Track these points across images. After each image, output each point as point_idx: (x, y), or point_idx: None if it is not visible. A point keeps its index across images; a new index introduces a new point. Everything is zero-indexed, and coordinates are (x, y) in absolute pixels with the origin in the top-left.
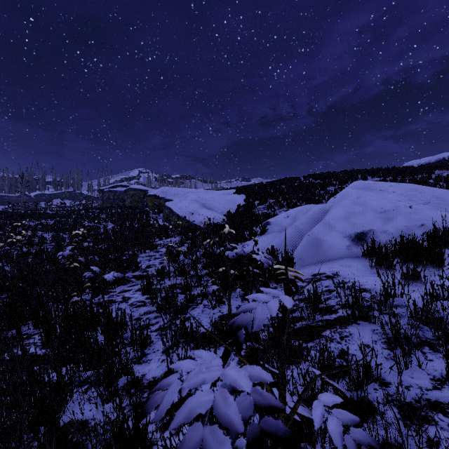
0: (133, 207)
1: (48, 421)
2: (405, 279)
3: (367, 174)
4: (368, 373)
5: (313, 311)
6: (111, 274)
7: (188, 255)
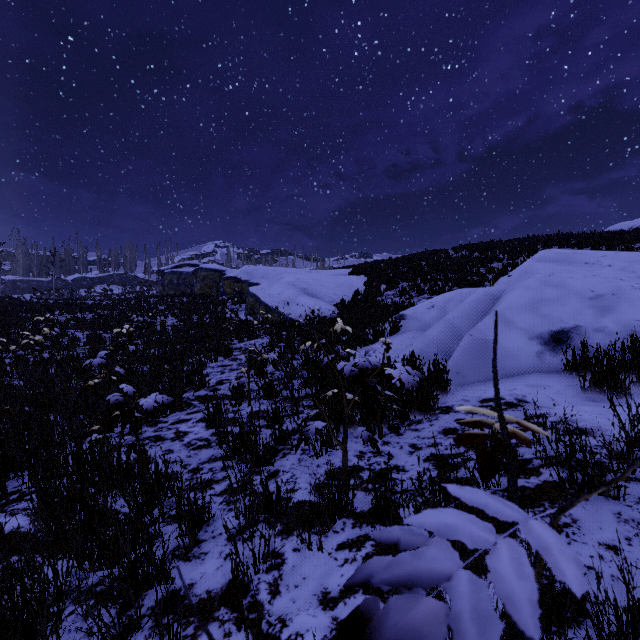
0: (205, 295)
1: None
2: None
3: (551, 243)
4: (638, 622)
5: None
6: (152, 398)
7: (279, 366)
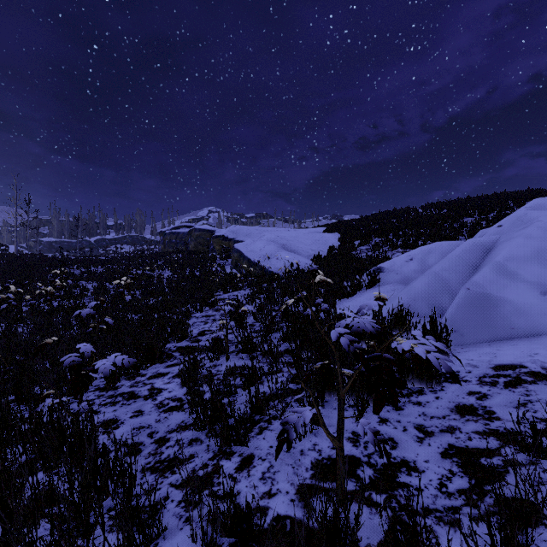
0: (198, 251)
1: None
2: None
3: (521, 199)
4: None
5: None
6: (111, 360)
7: (259, 318)
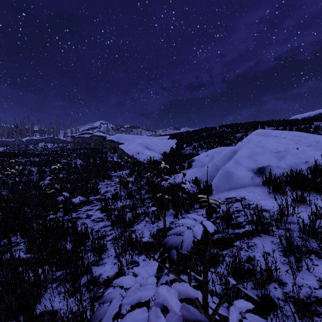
0: (96, 148)
1: (25, 314)
2: (295, 202)
3: (264, 124)
4: (269, 275)
5: (226, 226)
6: (78, 198)
7: (135, 184)
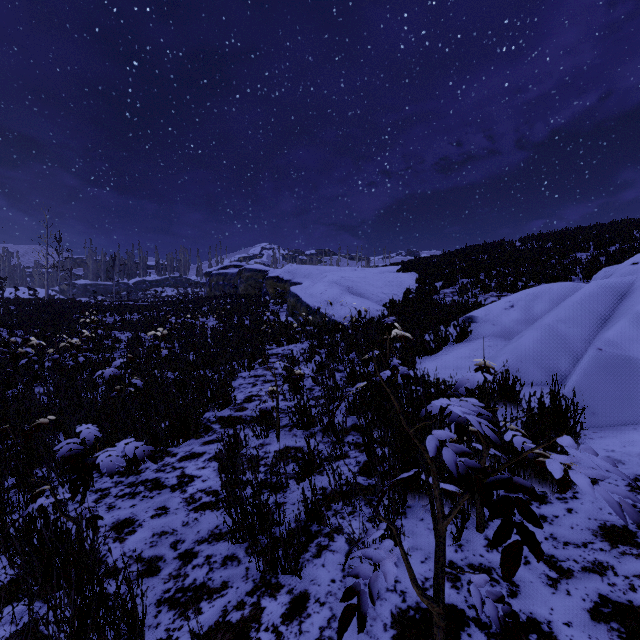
0: (248, 295)
1: None
2: None
3: None
4: None
5: None
6: (119, 449)
7: (319, 381)
